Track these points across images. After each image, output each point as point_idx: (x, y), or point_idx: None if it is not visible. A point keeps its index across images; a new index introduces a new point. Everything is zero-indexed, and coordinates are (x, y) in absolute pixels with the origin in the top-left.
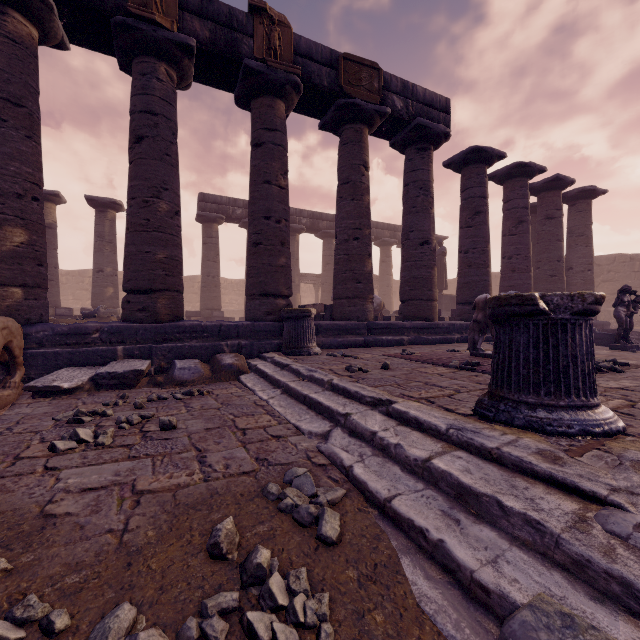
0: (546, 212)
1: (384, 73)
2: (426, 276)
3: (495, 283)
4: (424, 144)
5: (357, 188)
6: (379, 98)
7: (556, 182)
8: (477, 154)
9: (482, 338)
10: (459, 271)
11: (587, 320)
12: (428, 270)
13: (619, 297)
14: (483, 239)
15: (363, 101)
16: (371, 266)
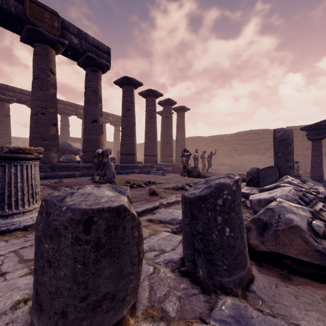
0: (166, 114)
1: (64, 20)
2: (95, 139)
3: (159, 146)
4: (95, 68)
5: (44, 83)
6: (59, 33)
7: (169, 101)
8: (128, 80)
9: (97, 172)
10: (121, 138)
11: (10, 163)
12: (96, 136)
13: (182, 153)
14: (131, 123)
15: (46, 31)
16: (55, 131)
